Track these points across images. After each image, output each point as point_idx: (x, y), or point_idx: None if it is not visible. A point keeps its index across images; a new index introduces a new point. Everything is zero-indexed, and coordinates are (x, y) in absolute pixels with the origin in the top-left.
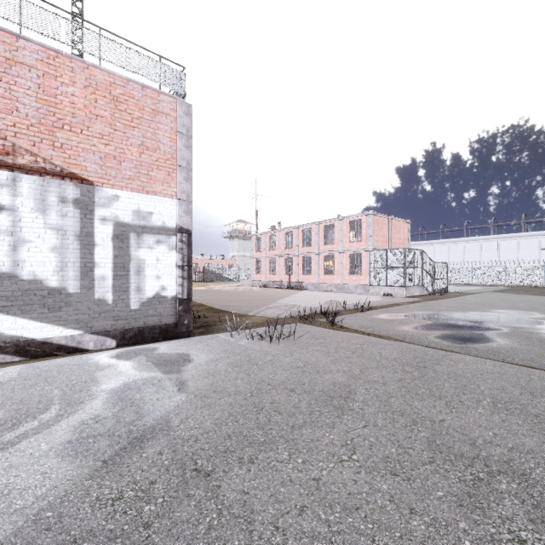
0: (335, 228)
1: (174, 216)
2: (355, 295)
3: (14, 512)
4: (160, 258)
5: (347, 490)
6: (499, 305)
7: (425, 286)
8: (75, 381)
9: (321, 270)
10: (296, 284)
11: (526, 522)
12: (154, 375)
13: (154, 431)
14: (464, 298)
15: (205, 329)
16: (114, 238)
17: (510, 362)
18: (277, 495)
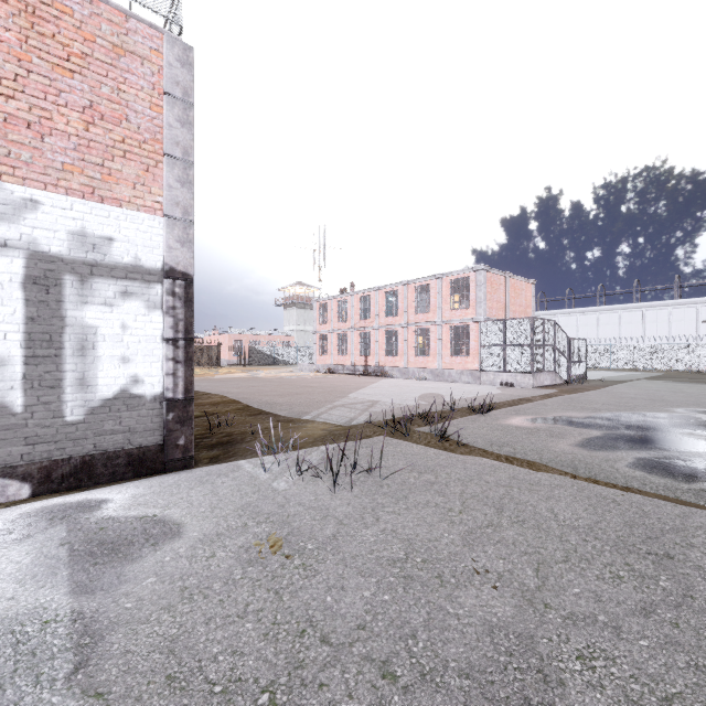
0: (430, 290)
1: (157, 248)
2: (460, 385)
3: None
4: (129, 324)
5: None
6: (676, 400)
7: (558, 372)
8: None
9: (411, 349)
10: (376, 369)
11: None
12: (43, 603)
13: None
14: (617, 389)
15: (223, 449)
16: (27, 284)
17: None
18: None
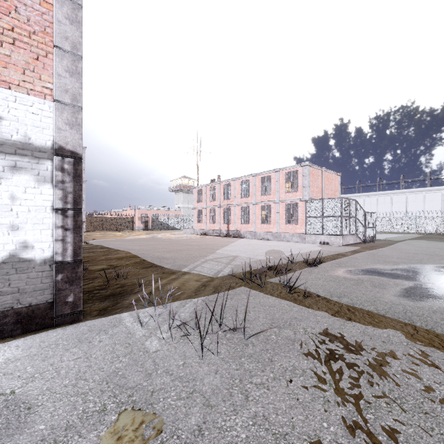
0: (271, 179)
1: (47, 128)
2: (293, 244)
3: None
4: (18, 195)
5: None
6: None
7: (358, 234)
8: None
9: (258, 219)
10: (234, 233)
11: None
12: None
13: None
14: (400, 246)
15: (113, 301)
16: None
17: None
18: None
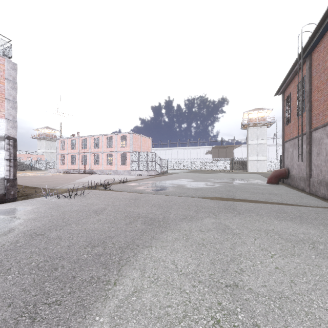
0: (113, 139)
1: (3, 129)
2: (123, 176)
3: None
4: None
5: (95, 228)
6: (182, 177)
7: (157, 170)
8: None
9: (105, 162)
10: (89, 171)
11: (140, 223)
12: None
13: (11, 231)
14: (172, 175)
15: (26, 197)
16: None
17: (168, 195)
18: (70, 233)
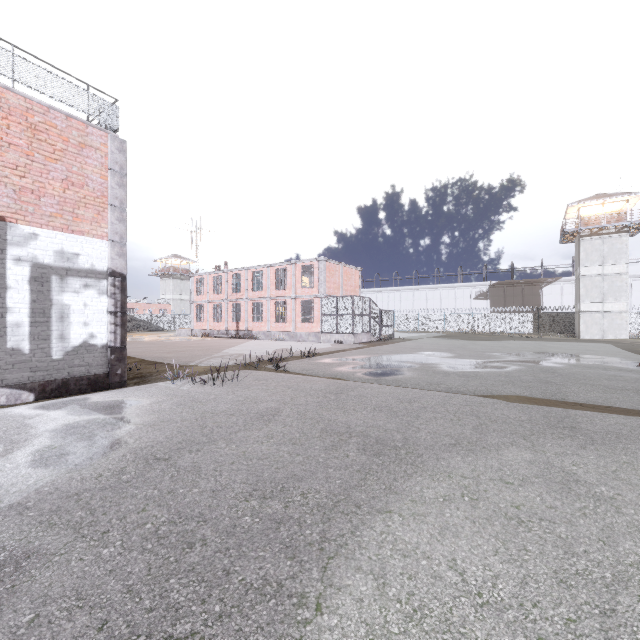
0: (287, 272)
1: (105, 259)
2: (307, 343)
3: (15, 492)
4: (88, 303)
5: (263, 453)
6: (426, 348)
7: (372, 333)
8: (5, 428)
9: (273, 317)
10: (245, 333)
11: (355, 450)
12: (96, 417)
13: (113, 447)
14: (403, 343)
15: (141, 379)
16: (32, 281)
17: (404, 386)
18: (217, 460)
